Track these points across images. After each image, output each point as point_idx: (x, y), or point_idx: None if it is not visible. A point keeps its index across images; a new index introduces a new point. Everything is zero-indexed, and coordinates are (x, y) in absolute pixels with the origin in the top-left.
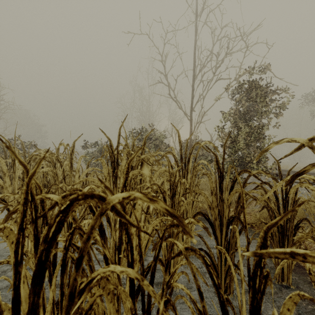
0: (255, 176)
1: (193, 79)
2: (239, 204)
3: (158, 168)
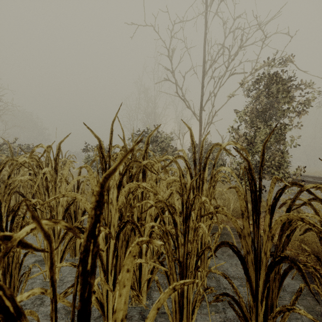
0: (311, 193)
1: (202, 76)
2: (284, 233)
3: (165, 175)
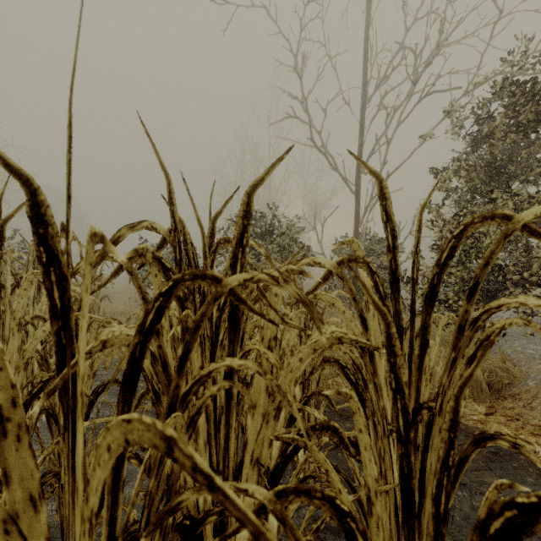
0: None
1: (362, 106)
2: None
3: (298, 312)
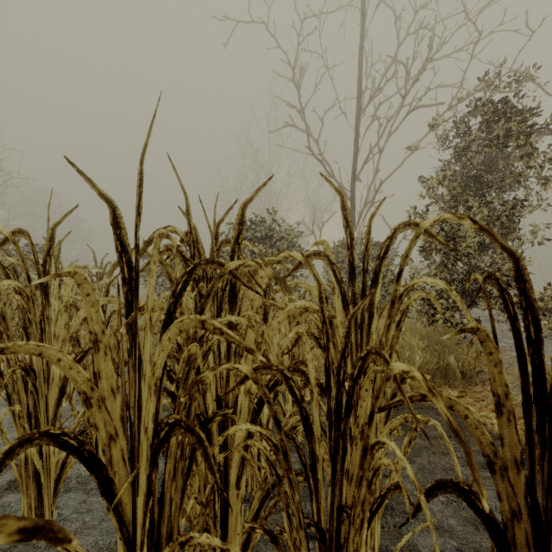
0: None
1: (357, 116)
2: None
3: (284, 299)
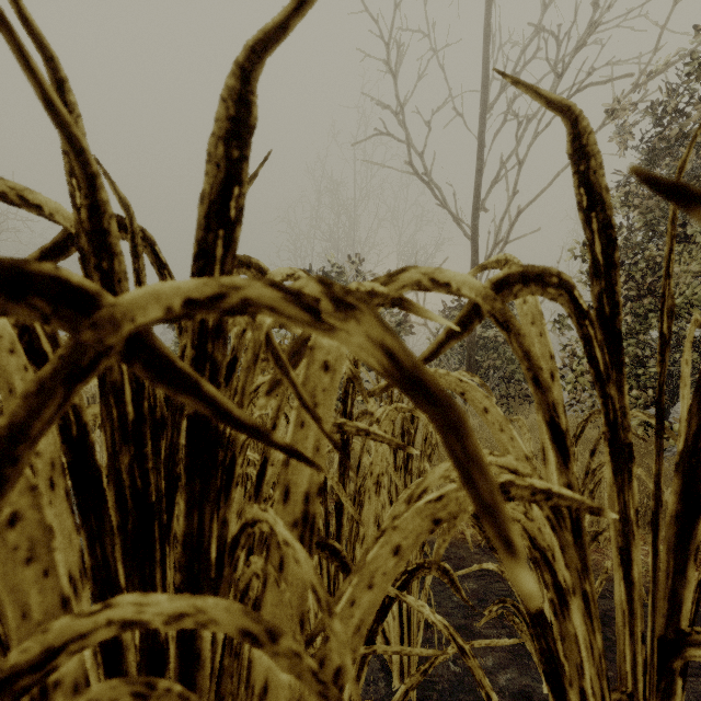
0: None
1: (481, 115)
2: None
3: (390, 410)
